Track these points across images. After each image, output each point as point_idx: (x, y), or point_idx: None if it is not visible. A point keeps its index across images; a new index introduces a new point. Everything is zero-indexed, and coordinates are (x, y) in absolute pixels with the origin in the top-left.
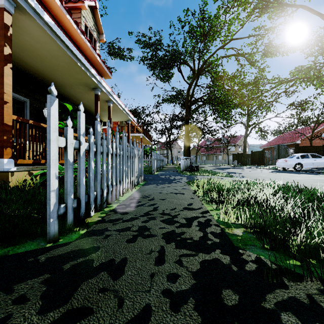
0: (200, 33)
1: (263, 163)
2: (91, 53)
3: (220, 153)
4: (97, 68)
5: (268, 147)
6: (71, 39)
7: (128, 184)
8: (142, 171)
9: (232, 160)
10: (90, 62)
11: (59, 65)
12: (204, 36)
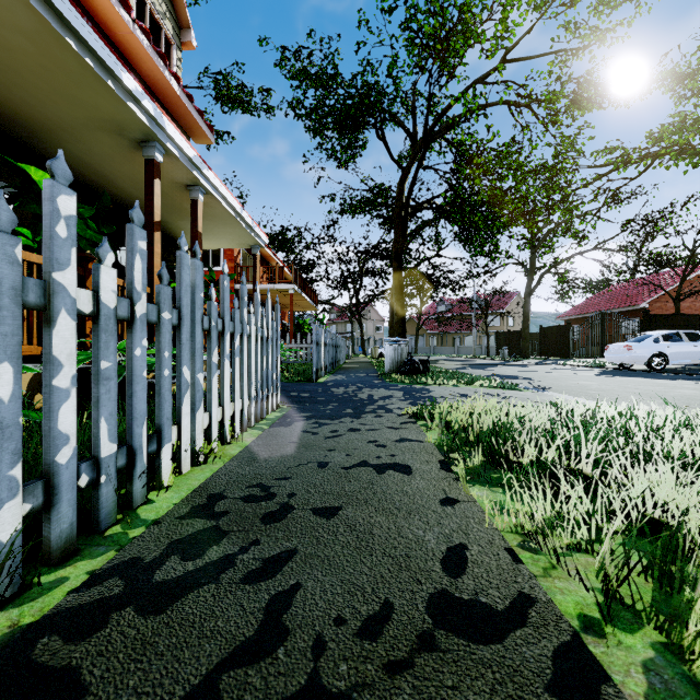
0: (434, 31)
1: (567, 354)
2: (153, 68)
3: (468, 331)
4: (175, 113)
5: (575, 317)
6: (93, 19)
7: (212, 428)
8: (275, 379)
9: (496, 347)
10: (153, 94)
11: (8, 46)
12: (443, 39)
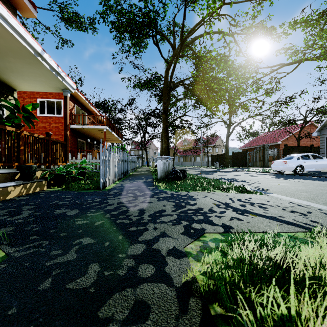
0: None
1: (246, 165)
2: None
3: (198, 154)
4: None
5: (247, 148)
6: None
7: None
8: None
9: (211, 162)
10: None
11: None
12: None
